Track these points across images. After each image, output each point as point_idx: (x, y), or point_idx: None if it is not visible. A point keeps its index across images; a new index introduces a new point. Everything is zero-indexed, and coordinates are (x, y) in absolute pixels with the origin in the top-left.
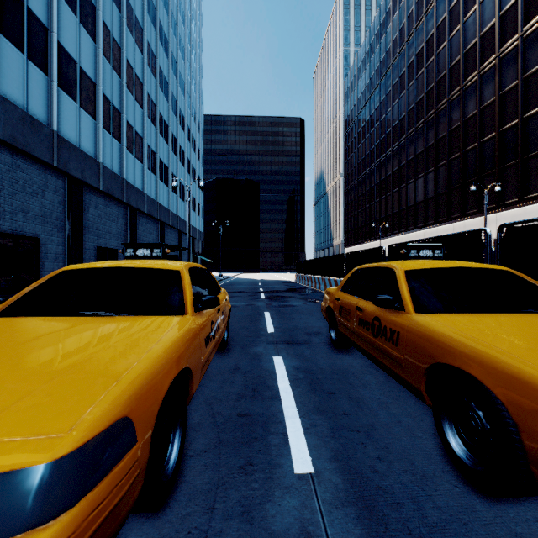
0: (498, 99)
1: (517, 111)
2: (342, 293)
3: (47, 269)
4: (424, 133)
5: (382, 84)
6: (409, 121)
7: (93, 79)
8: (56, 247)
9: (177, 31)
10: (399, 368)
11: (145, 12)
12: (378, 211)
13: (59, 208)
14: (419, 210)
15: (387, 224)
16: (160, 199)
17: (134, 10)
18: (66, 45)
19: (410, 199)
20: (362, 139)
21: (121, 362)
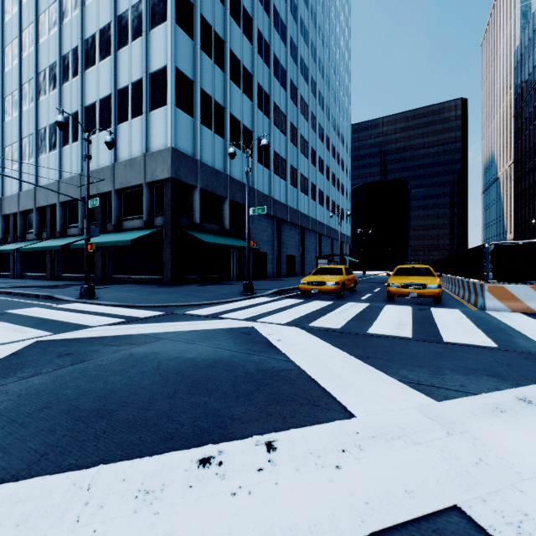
0: None
1: None
2: None
3: (268, 268)
4: None
5: None
6: None
7: (285, 158)
8: (271, 256)
9: (330, 85)
10: None
11: (309, 93)
12: None
13: (272, 236)
14: None
15: None
16: (318, 218)
17: (303, 98)
18: (275, 149)
19: None
20: (534, 120)
21: (337, 278)
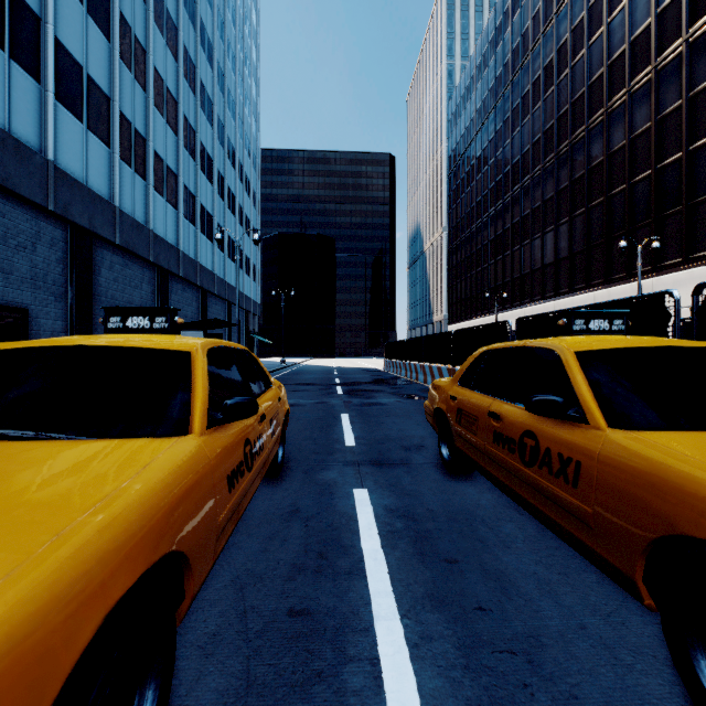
0: (654, 125)
1: (680, 141)
2: (461, 389)
3: None
4: (555, 172)
5: (498, 108)
6: (535, 156)
7: (107, 92)
8: (53, 322)
9: (225, 34)
10: (581, 528)
11: (180, 4)
12: (493, 276)
13: (57, 269)
14: (548, 275)
15: (506, 293)
16: (201, 259)
17: (164, 1)
18: (68, 43)
19: (536, 260)
20: (472, 182)
21: None
